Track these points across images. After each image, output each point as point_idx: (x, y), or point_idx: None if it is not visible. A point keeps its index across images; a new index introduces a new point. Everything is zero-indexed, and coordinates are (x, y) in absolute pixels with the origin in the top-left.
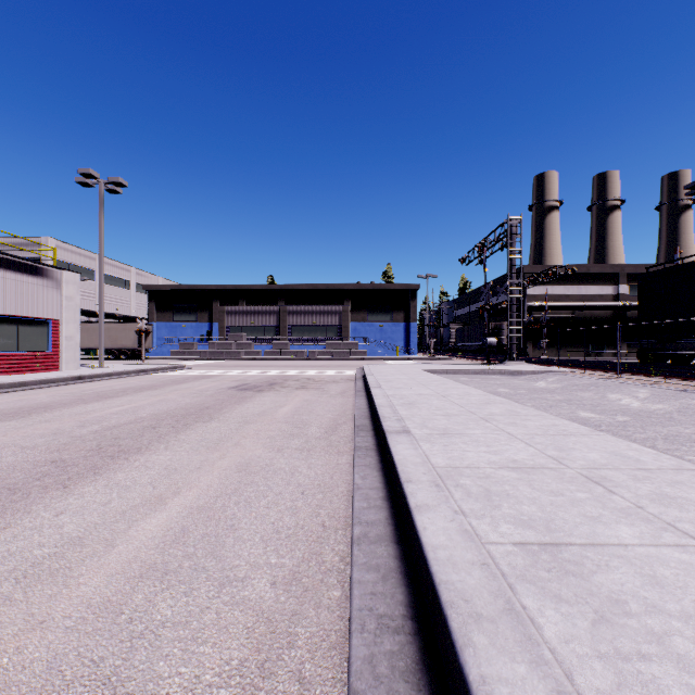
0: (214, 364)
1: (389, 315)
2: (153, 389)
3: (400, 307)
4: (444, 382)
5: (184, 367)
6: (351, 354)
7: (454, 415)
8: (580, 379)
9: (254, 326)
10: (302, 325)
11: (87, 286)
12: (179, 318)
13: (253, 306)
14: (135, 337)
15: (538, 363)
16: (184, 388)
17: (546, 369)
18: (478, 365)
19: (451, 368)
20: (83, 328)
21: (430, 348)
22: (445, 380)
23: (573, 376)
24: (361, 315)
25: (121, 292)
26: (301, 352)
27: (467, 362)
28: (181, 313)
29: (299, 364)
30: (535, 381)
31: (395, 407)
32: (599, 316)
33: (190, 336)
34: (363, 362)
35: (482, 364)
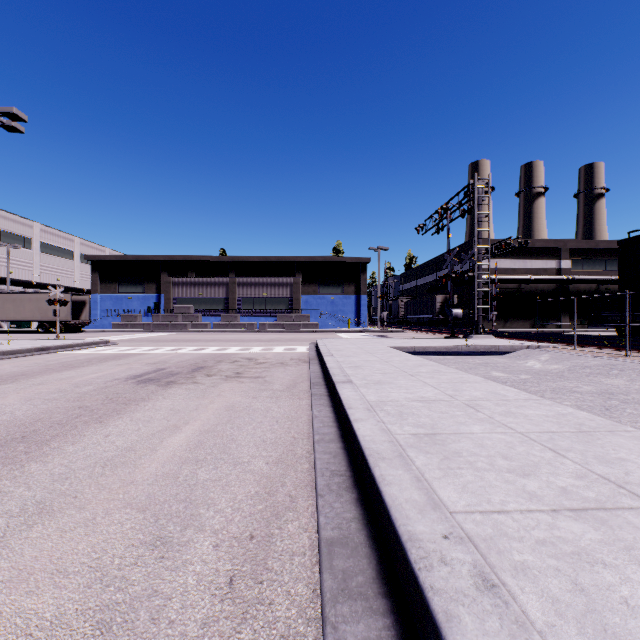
0: (151, 338)
1: (340, 288)
2: (8, 381)
3: (351, 280)
4: (435, 368)
5: (107, 343)
6: (302, 327)
7: (603, 510)
8: (581, 358)
9: (202, 298)
10: (252, 297)
11: (22, 254)
12: (125, 290)
13: (201, 277)
14: (68, 308)
15: (505, 336)
16: (59, 378)
17: (526, 345)
18: (442, 339)
19: (418, 344)
20: (8, 298)
21: (383, 320)
22: (432, 364)
23: (566, 353)
24: (312, 288)
25: (63, 262)
26: (251, 324)
27: (422, 334)
28: (127, 284)
29: (246, 338)
30: (519, 359)
31: (412, 460)
32: (544, 289)
33: (137, 308)
34: (315, 335)
35: (446, 338)
